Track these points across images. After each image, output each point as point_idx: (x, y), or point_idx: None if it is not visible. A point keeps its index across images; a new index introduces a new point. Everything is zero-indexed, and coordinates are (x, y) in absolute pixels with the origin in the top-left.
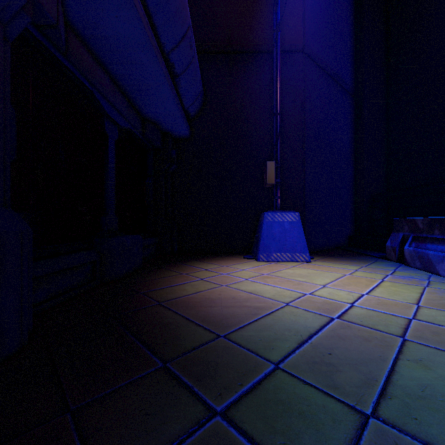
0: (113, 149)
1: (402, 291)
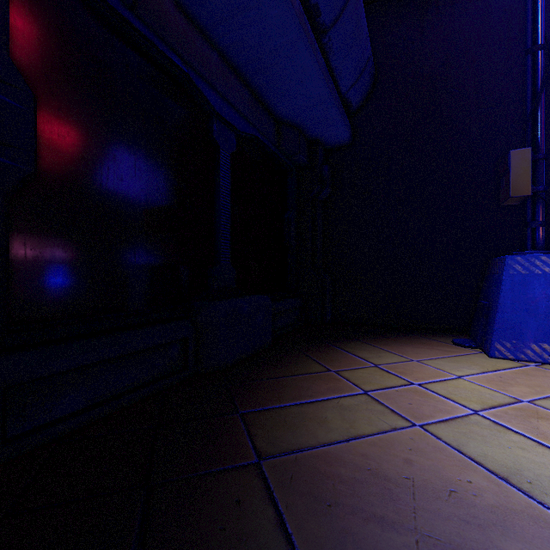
0: (228, 166)
1: None
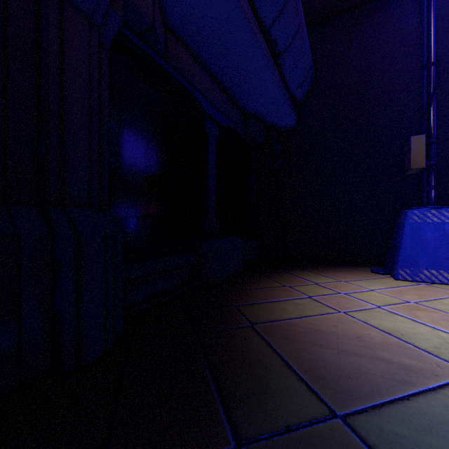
0: (214, 149)
1: None
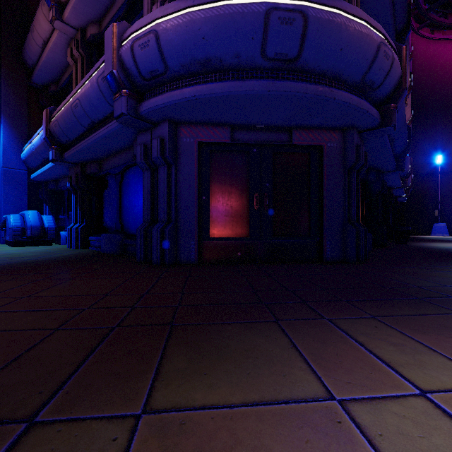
0: None
1: None
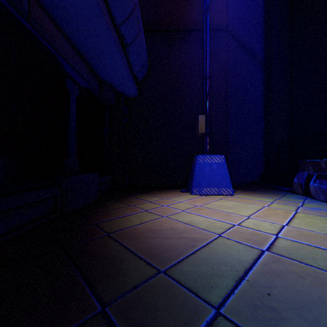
0: (74, 104)
1: (316, 222)
